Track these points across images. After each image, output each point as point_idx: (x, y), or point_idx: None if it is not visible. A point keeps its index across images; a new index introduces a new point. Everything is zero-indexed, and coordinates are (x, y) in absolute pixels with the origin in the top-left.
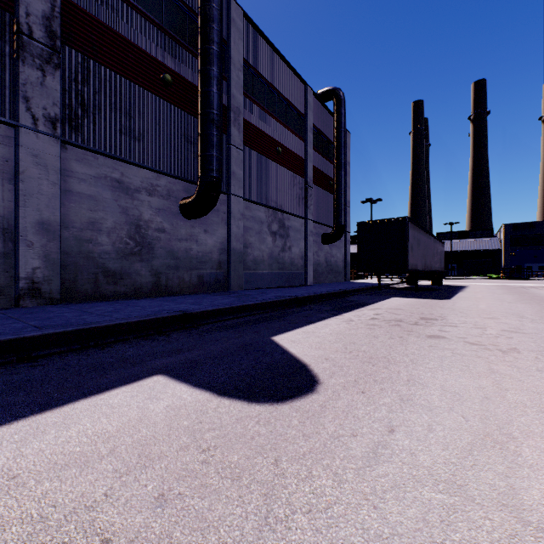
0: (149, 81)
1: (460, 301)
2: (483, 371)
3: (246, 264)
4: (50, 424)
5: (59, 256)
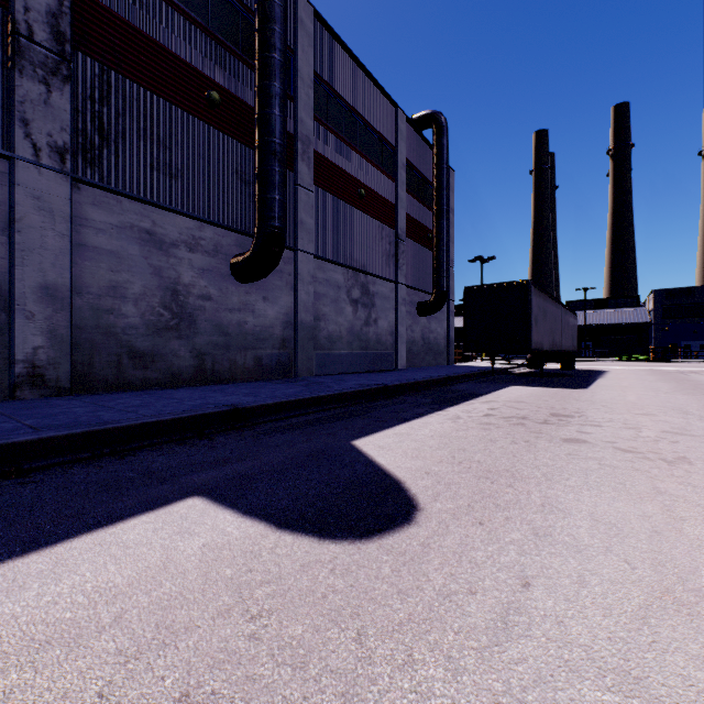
0: (189, 100)
1: (600, 391)
2: (645, 492)
3: (318, 342)
4: (33, 574)
5: (70, 331)
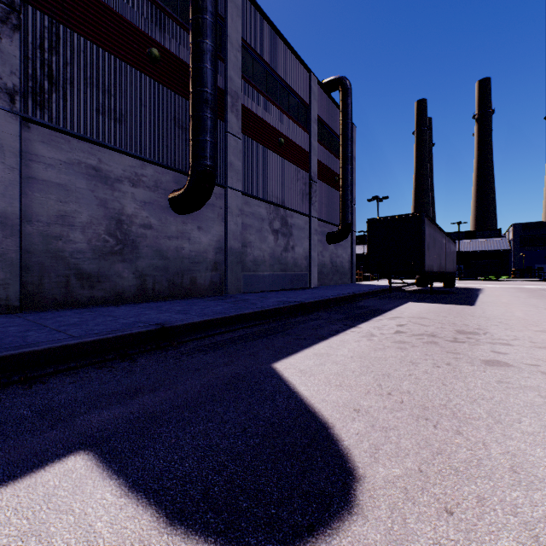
0: (132, 55)
1: (488, 307)
2: None
3: (245, 265)
4: None
5: (19, 255)
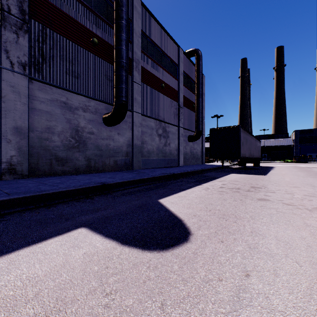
0: (84, 42)
1: (272, 176)
2: (300, 225)
3: (143, 154)
4: None
5: (28, 148)
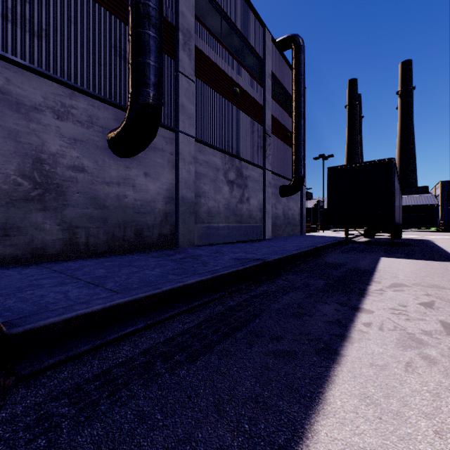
0: None
1: None
2: None
3: (198, 216)
4: None
5: None
